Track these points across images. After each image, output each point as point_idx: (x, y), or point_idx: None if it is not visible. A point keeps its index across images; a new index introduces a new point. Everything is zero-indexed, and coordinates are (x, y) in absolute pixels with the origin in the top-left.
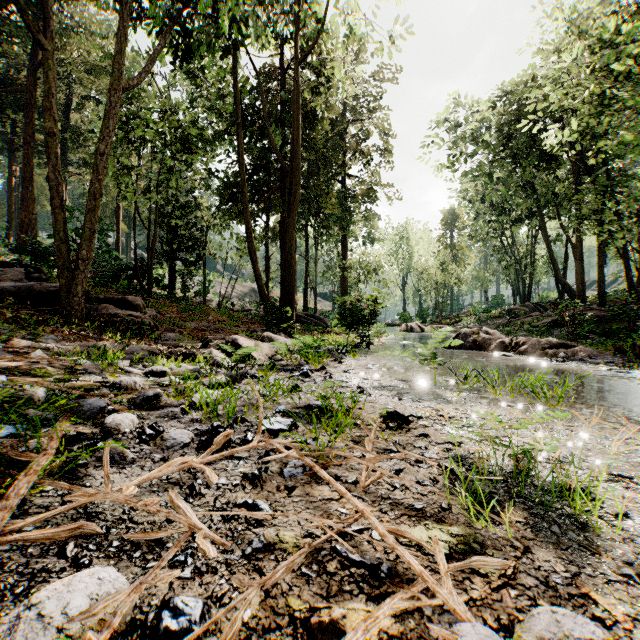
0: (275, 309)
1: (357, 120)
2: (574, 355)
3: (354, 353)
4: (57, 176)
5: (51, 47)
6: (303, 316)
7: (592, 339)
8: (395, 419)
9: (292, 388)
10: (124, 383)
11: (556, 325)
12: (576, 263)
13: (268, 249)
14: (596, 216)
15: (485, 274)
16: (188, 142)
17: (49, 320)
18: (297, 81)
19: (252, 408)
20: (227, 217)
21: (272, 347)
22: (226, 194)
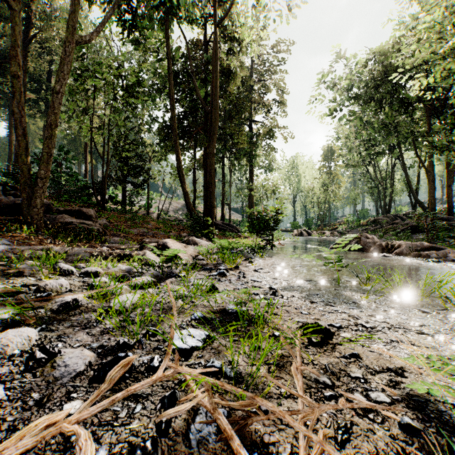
0: (198, 218)
1: (260, 80)
2: (443, 256)
3: (261, 254)
4: (20, 110)
5: (16, 6)
6: (221, 224)
7: (449, 242)
8: (317, 332)
9: (209, 291)
10: (49, 287)
11: (414, 231)
12: (429, 184)
13: (195, 175)
14: (451, 145)
15: (355, 193)
16: (132, 91)
17: (11, 227)
18: (216, 41)
19: (169, 313)
20: (164, 150)
21: (195, 249)
22: (163, 133)
